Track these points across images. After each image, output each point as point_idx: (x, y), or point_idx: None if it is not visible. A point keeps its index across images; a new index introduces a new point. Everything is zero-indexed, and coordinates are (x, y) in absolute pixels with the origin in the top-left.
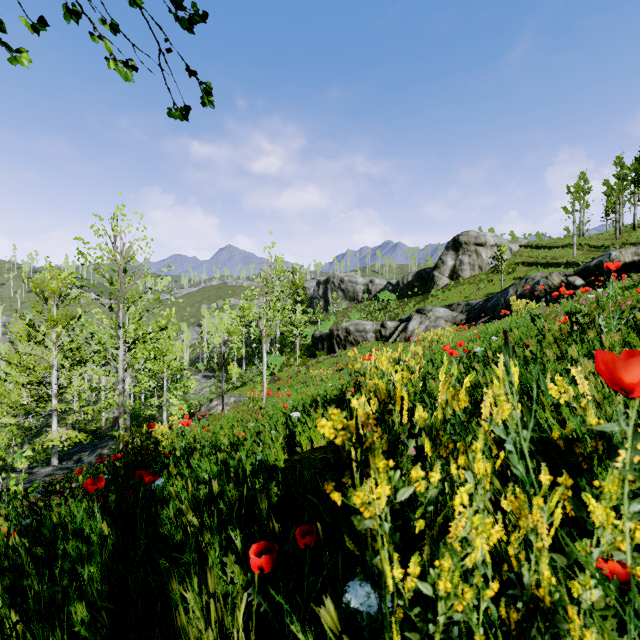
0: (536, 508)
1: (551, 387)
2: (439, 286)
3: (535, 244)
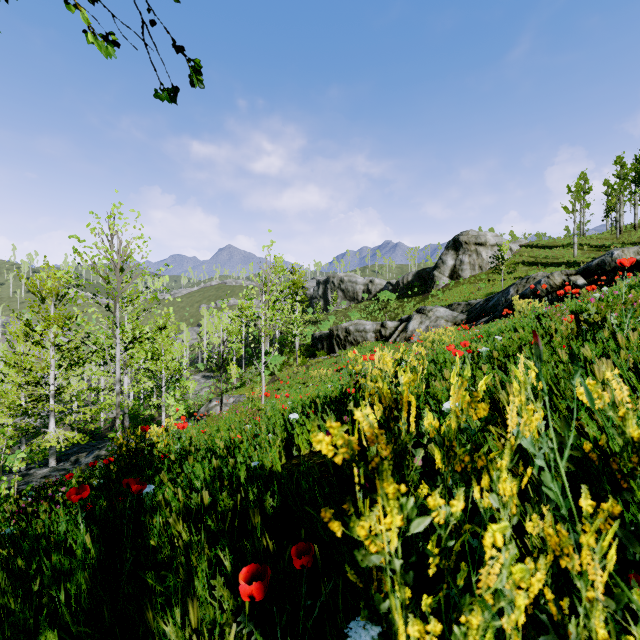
0: (586, 549)
1: (581, 392)
2: (439, 286)
3: (535, 244)
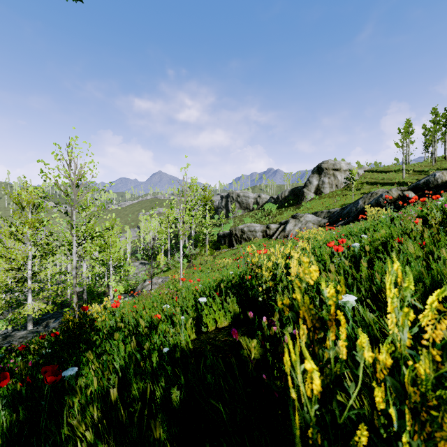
0: None
1: None
2: (307, 199)
3: (375, 169)
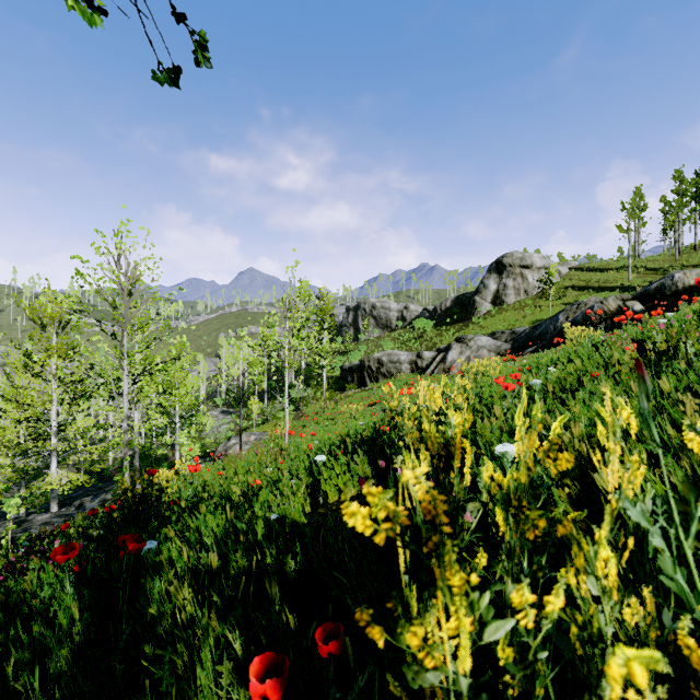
0: None
1: (691, 439)
2: (481, 312)
3: (586, 266)
